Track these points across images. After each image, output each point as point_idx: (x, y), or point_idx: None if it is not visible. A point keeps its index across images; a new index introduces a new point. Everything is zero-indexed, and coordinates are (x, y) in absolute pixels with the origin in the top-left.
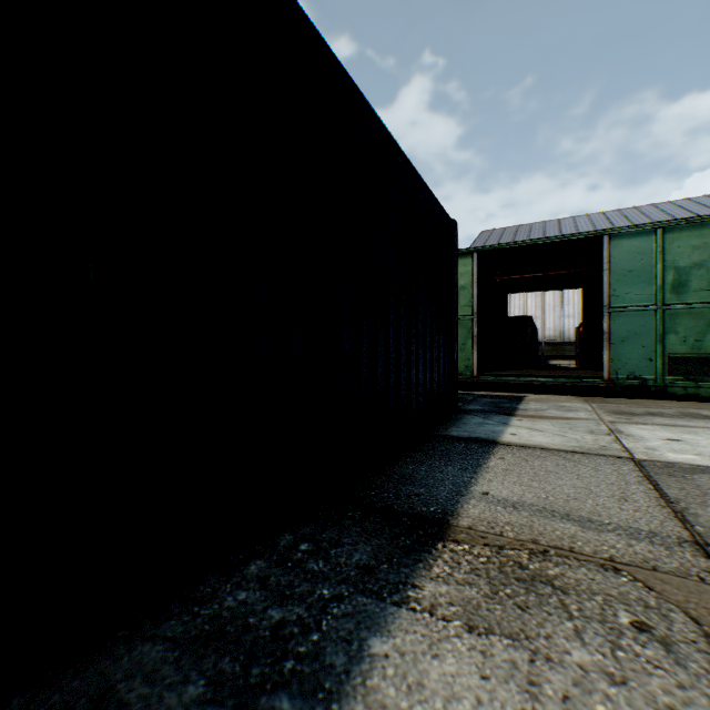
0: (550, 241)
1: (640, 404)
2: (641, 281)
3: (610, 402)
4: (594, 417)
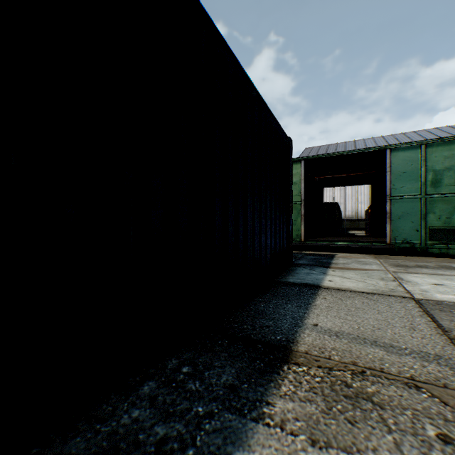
0: (352, 153)
1: (411, 259)
2: (411, 179)
3: (391, 258)
4: (382, 269)
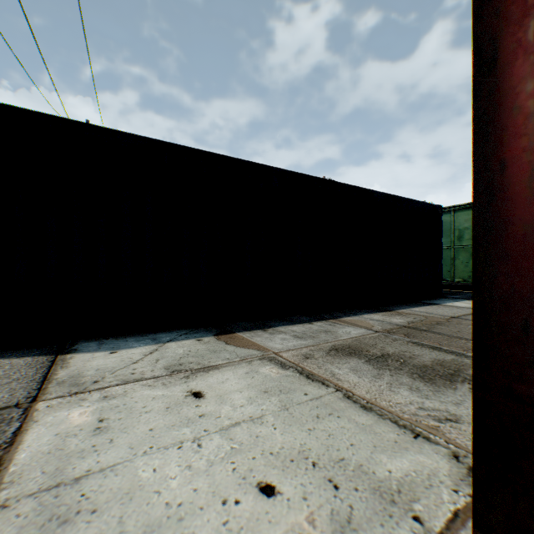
0: None
1: None
2: None
3: None
4: None
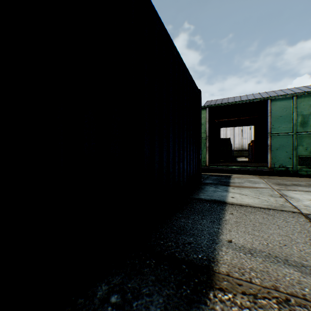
0: (243, 102)
1: (287, 179)
2: (286, 121)
3: (272, 178)
4: (268, 187)
